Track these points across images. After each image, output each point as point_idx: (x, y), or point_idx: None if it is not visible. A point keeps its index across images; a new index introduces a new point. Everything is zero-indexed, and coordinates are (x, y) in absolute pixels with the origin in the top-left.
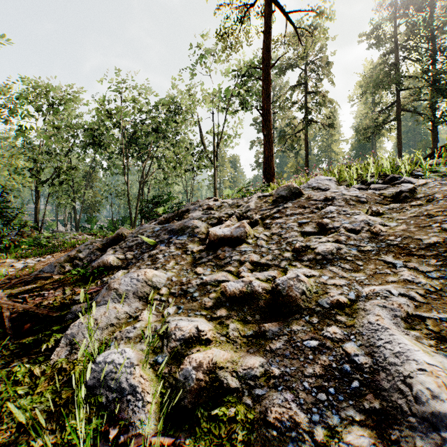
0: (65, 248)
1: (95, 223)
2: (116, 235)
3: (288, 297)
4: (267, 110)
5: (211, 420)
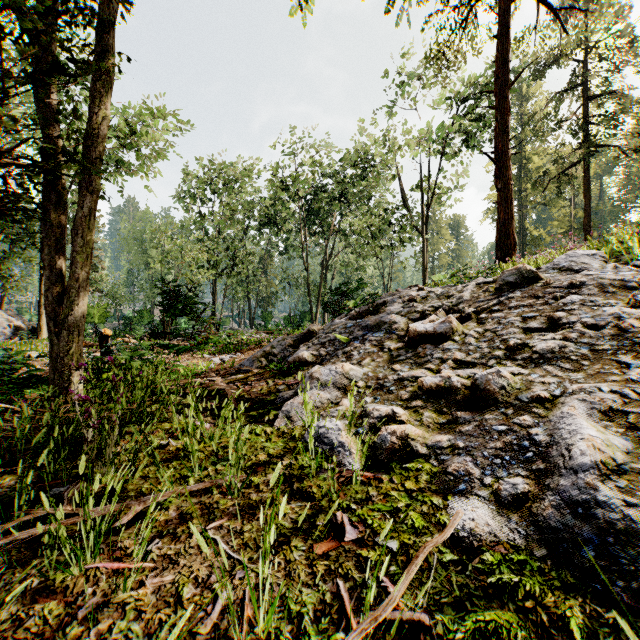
0: (251, 346)
1: (270, 319)
2: (307, 331)
3: (485, 390)
4: (502, 152)
5: (402, 469)
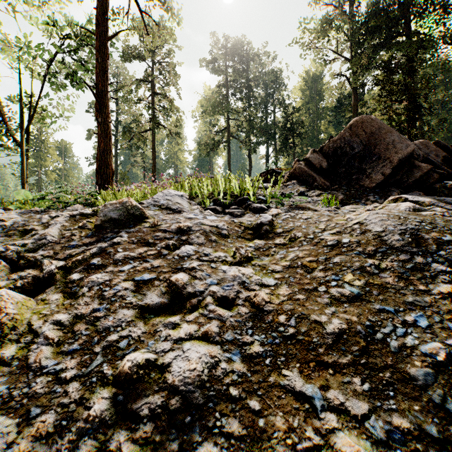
0: None
1: None
2: None
3: None
4: (102, 91)
5: None
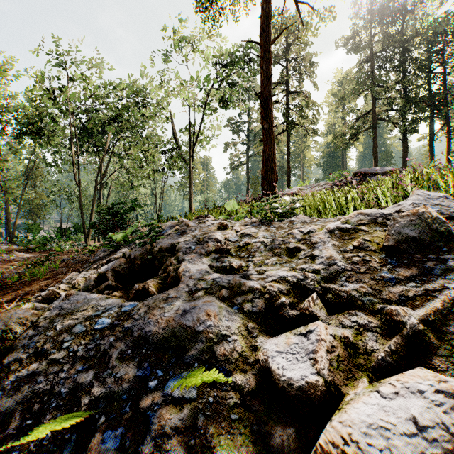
0: None
1: (38, 231)
2: None
3: None
4: (267, 97)
5: None
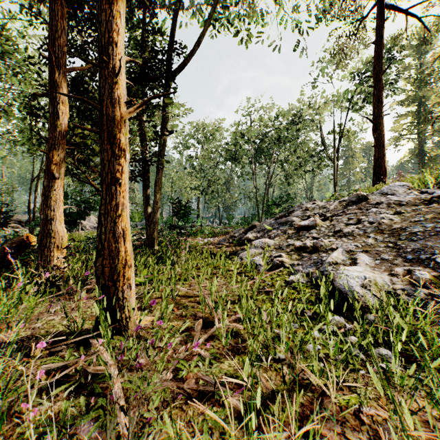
0: (222, 234)
1: (232, 219)
2: (251, 226)
3: (315, 247)
4: (377, 114)
5: (279, 271)
